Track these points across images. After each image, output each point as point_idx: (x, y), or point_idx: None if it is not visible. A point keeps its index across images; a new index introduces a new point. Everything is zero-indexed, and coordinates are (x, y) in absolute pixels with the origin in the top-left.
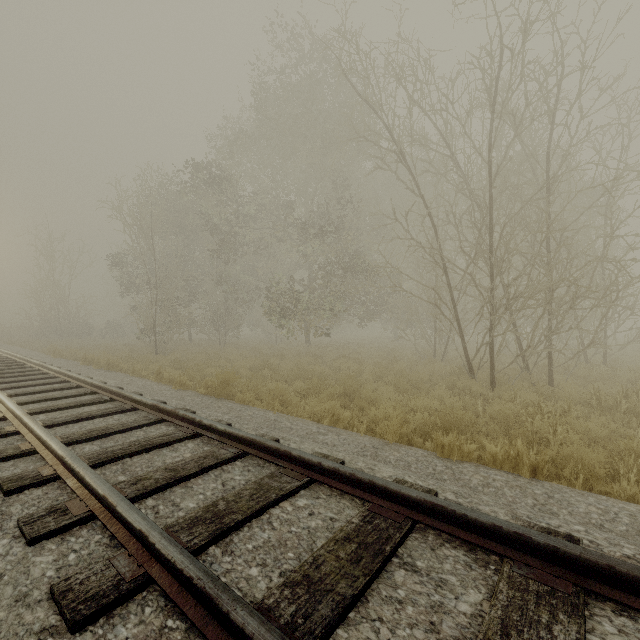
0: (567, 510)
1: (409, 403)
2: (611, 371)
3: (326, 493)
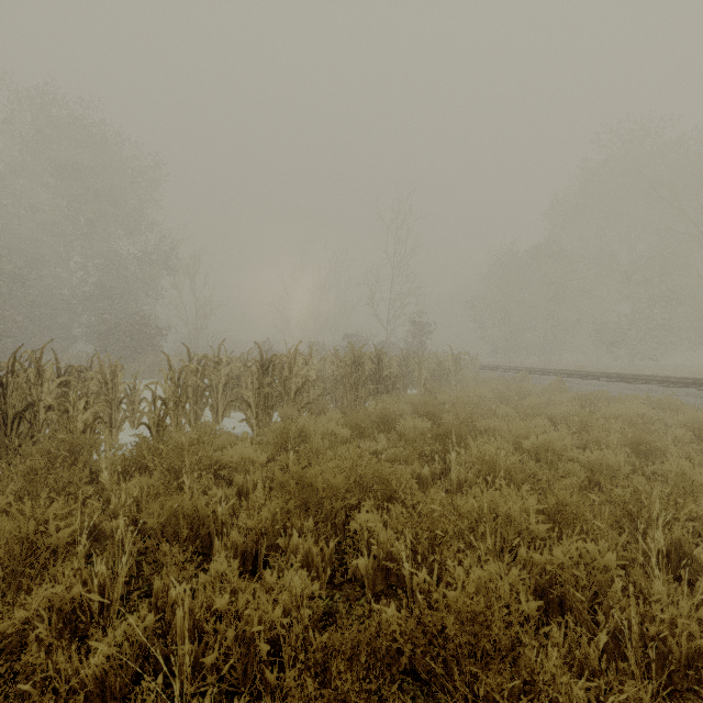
0: None
1: None
2: None
3: None
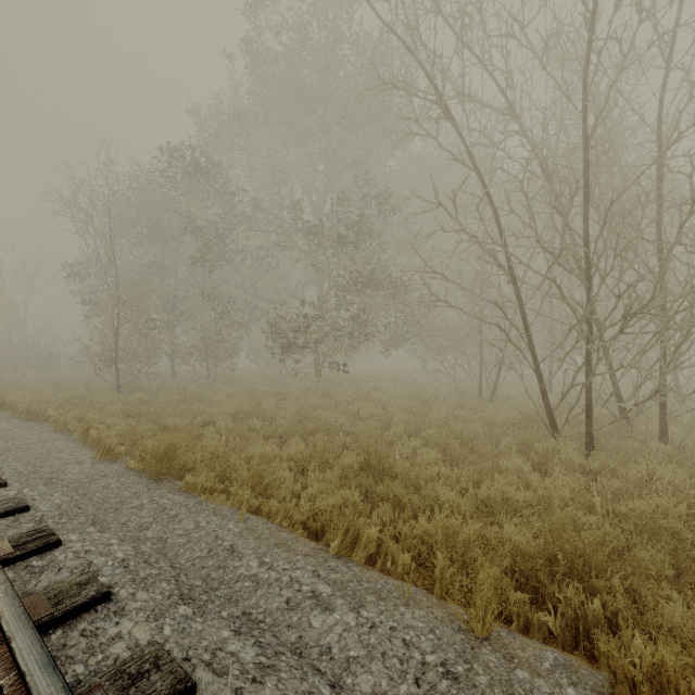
0: None
1: (477, 491)
2: None
3: None
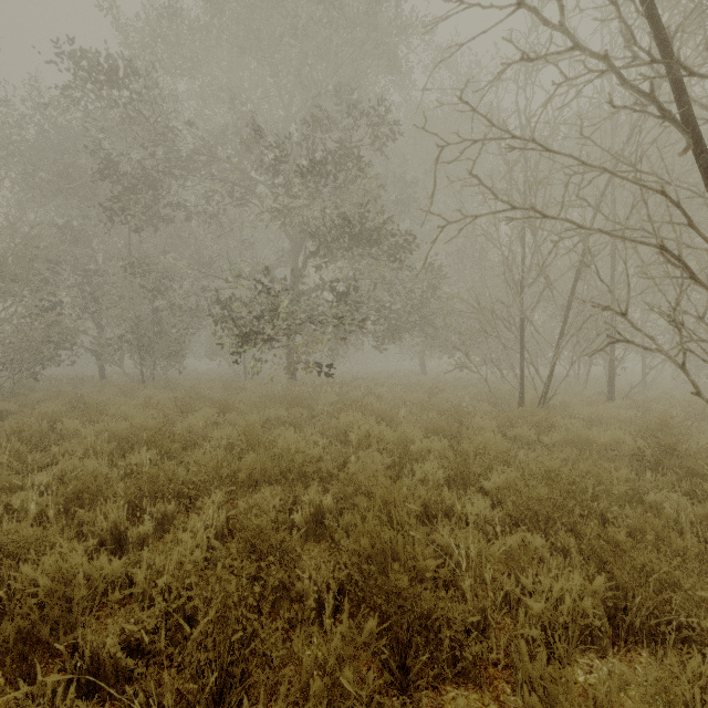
0: None
1: None
2: None
3: None
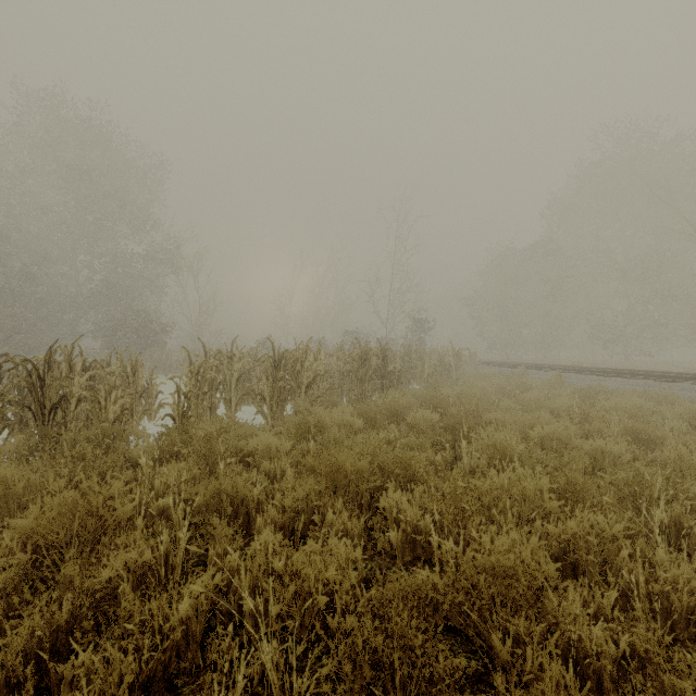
0: None
1: None
2: None
3: None
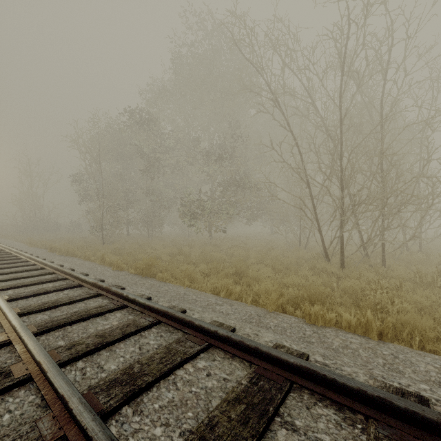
0: (411, 369)
1: (283, 280)
2: (426, 256)
3: (221, 356)
